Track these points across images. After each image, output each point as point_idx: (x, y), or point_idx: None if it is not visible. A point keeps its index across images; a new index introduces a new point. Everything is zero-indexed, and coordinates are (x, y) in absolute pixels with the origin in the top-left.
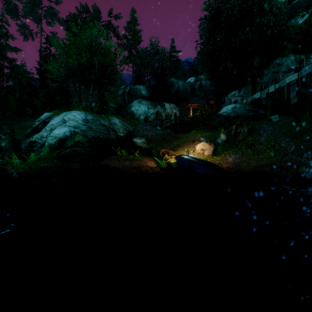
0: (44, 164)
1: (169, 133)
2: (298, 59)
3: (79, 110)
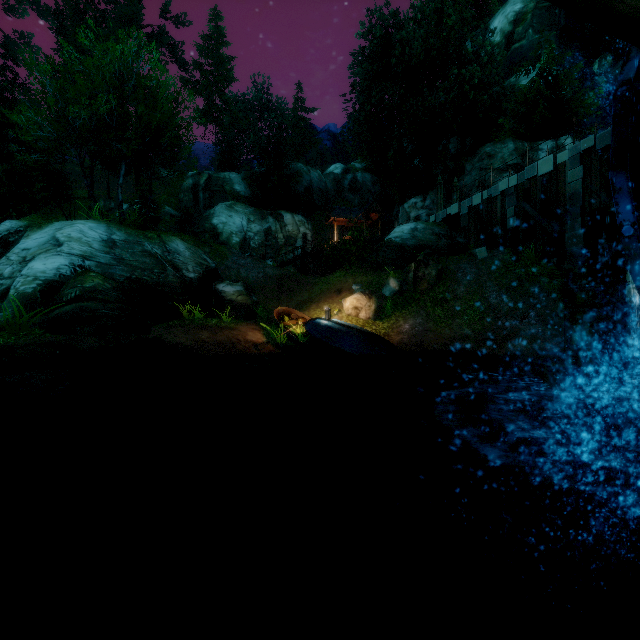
0: (9, 338)
1: (293, 275)
2: (520, 150)
3: (94, 220)
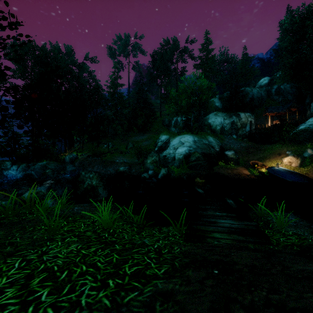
0: (183, 171)
1: (253, 145)
2: None
3: (188, 134)
